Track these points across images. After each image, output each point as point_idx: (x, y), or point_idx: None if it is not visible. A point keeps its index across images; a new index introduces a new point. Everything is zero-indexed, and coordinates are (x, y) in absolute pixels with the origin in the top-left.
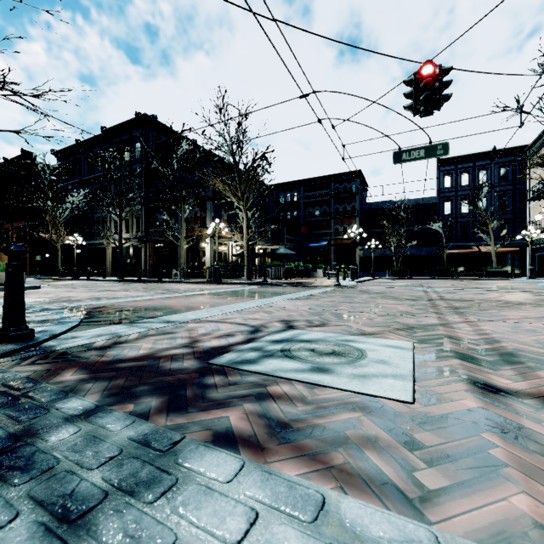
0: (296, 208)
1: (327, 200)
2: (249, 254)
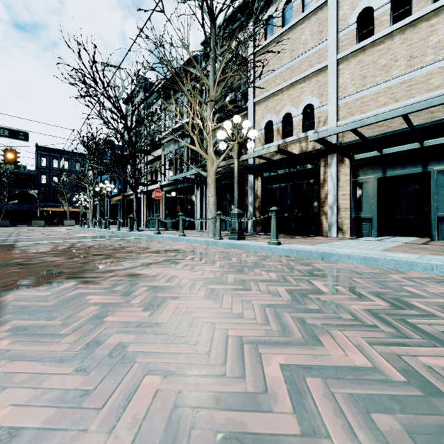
0: None
1: None
2: None
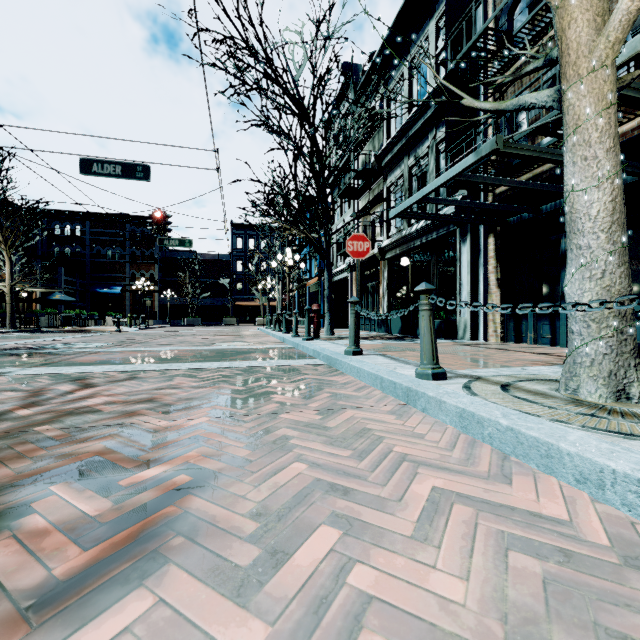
0: (79, 244)
1: (122, 241)
2: (14, 301)
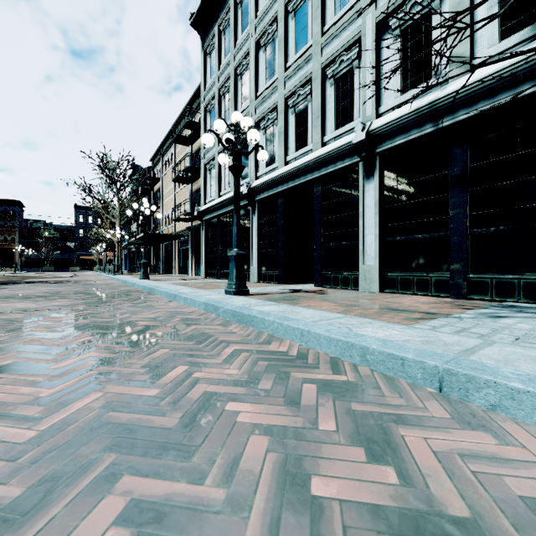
0: None
1: None
2: None
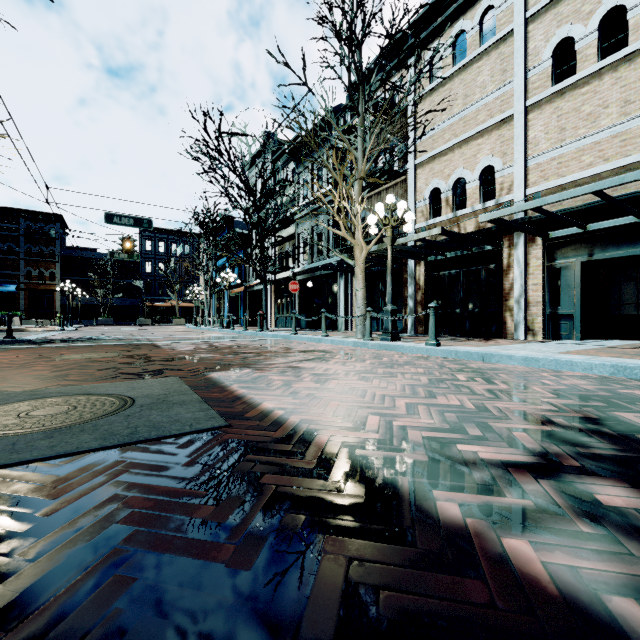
0: None
1: (15, 236)
2: None
